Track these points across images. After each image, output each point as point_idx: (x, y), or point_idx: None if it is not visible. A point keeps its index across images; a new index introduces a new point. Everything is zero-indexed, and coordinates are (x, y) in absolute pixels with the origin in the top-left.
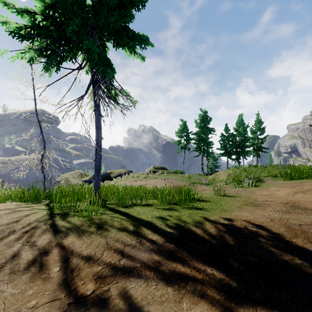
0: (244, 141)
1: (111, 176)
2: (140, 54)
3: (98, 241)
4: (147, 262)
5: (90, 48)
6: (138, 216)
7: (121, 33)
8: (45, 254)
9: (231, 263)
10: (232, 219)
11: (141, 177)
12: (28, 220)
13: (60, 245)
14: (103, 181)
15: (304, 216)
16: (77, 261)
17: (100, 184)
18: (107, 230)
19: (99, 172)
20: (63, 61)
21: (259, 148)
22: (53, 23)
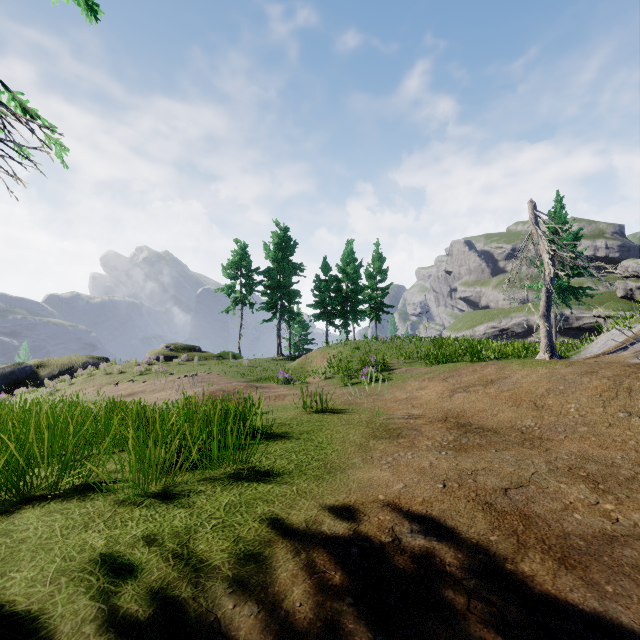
0: (357, 292)
1: (40, 374)
2: None
3: None
4: None
5: None
6: None
7: None
8: None
9: None
10: (353, 505)
11: (131, 373)
12: None
13: None
14: (11, 389)
15: (496, 456)
16: None
17: None
18: None
19: None
20: None
21: (379, 307)
22: None
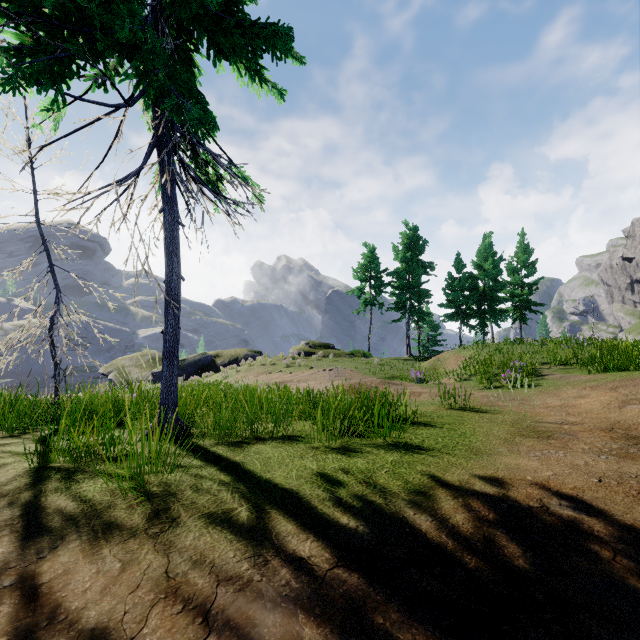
0: (496, 290)
1: (217, 362)
2: (273, 83)
3: (144, 565)
4: None
5: (142, 47)
6: (265, 472)
7: (225, 20)
8: None
9: None
10: (501, 479)
11: (280, 365)
12: None
13: (27, 584)
14: (199, 373)
15: None
16: None
17: (176, 387)
18: (175, 524)
19: (174, 360)
20: (69, 75)
21: (524, 305)
22: None
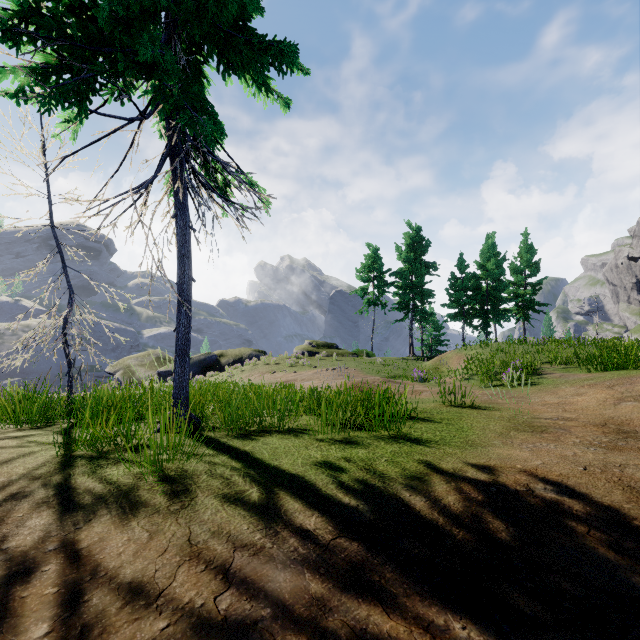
0: (499, 290)
1: (221, 362)
2: (279, 93)
3: (169, 535)
4: (292, 602)
5: (159, 67)
6: (273, 460)
7: (234, 38)
8: (20, 577)
9: (513, 604)
10: (493, 467)
11: (283, 365)
12: (6, 473)
13: (68, 548)
14: (204, 372)
15: None
16: (103, 601)
17: (187, 383)
18: (193, 502)
19: (186, 357)
20: (94, 94)
21: (527, 305)
22: (74, 9)
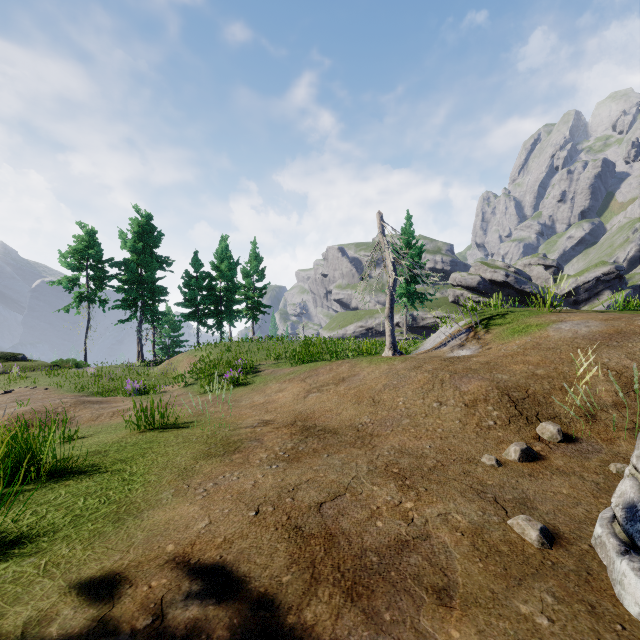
0: (232, 291)
1: None
2: None
3: None
4: None
5: None
6: None
7: None
8: None
9: None
10: (123, 571)
11: None
12: None
13: None
14: None
15: (325, 463)
16: None
17: None
18: None
19: None
20: None
21: (256, 306)
22: None
